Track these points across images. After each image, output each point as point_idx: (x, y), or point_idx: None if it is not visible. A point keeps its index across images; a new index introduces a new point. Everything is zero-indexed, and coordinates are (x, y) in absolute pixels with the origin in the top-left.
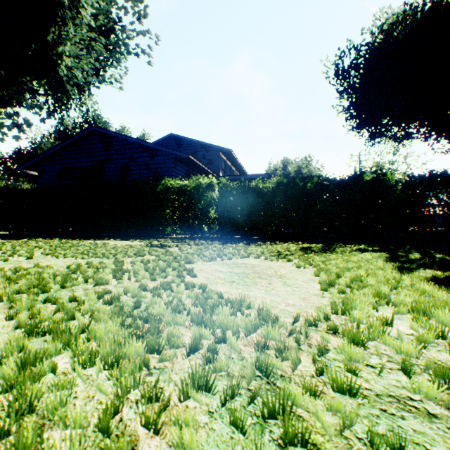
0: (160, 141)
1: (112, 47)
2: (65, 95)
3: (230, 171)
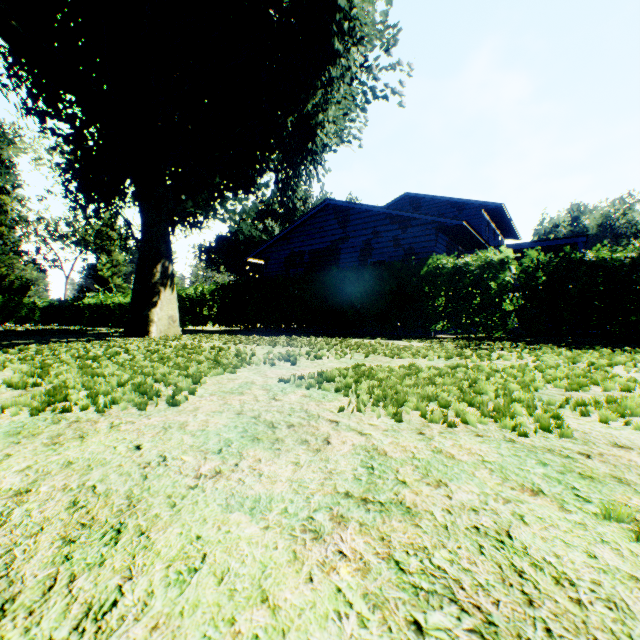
0: (389, 206)
1: (351, 96)
2: (298, 167)
3: (493, 238)
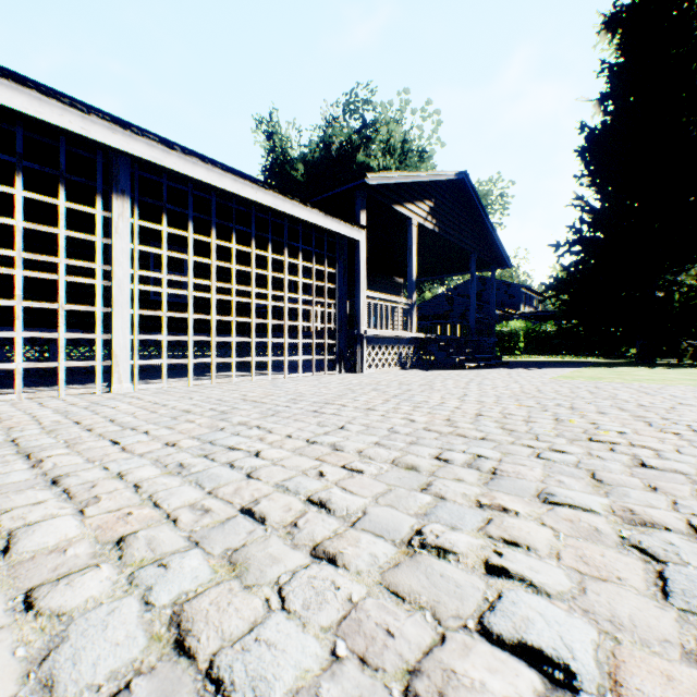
0: (467, 281)
1: None
2: None
3: (529, 300)
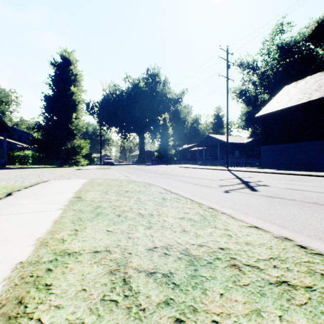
0: None
1: None
2: None
3: None
